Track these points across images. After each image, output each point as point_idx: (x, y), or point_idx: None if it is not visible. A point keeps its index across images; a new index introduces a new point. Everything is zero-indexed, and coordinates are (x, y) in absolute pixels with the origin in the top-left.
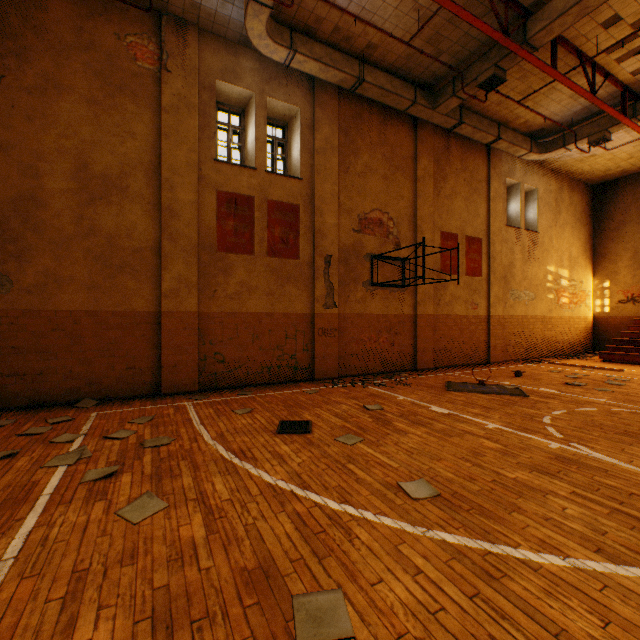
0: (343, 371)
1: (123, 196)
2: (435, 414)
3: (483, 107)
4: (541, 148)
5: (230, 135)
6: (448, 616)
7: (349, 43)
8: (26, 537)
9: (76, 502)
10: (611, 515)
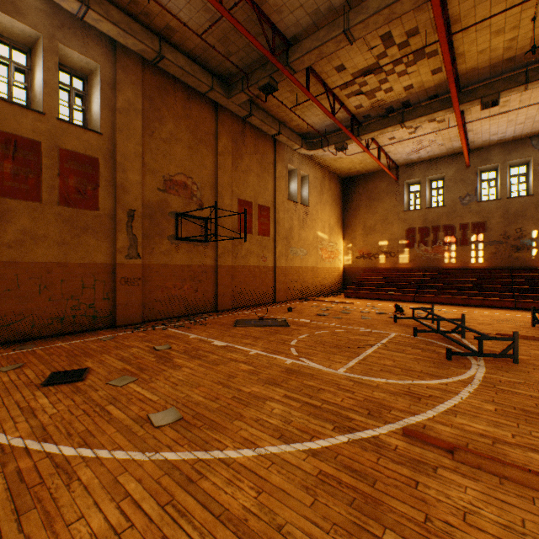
0: (148, 316)
1: None
2: (214, 347)
3: (268, 106)
4: (309, 146)
5: (12, 71)
6: (134, 531)
7: (149, 19)
8: None
9: None
10: (301, 407)
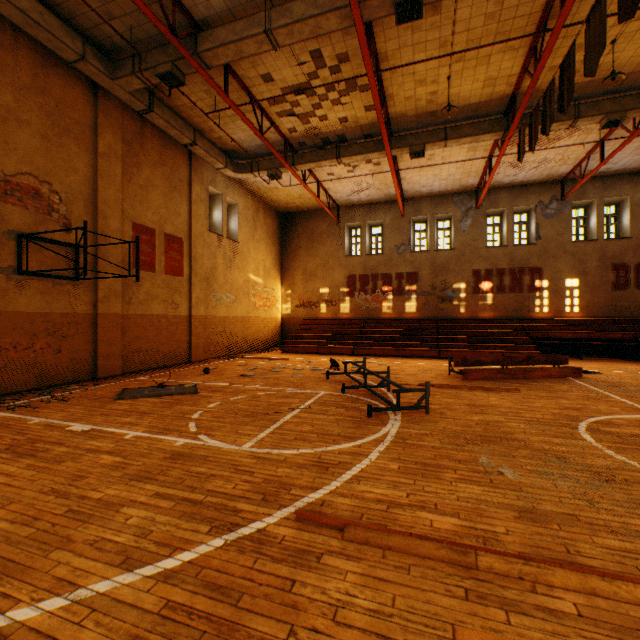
0: None
1: None
2: (69, 435)
3: (177, 105)
4: (236, 168)
5: None
6: None
7: None
8: None
9: None
10: (174, 508)
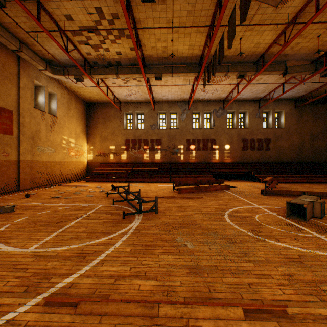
0: None
1: None
2: None
3: (5, 22)
4: (54, 71)
5: None
6: None
7: None
8: None
9: None
10: None
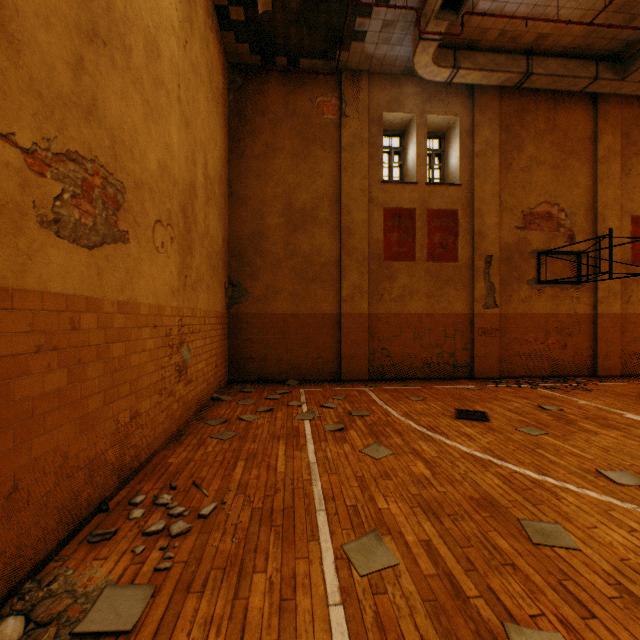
0: (504, 372)
1: (314, 223)
2: (631, 421)
3: None
4: None
5: (391, 156)
6: None
7: (515, 42)
8: (314, 454)
9: (330, 441)
10: None
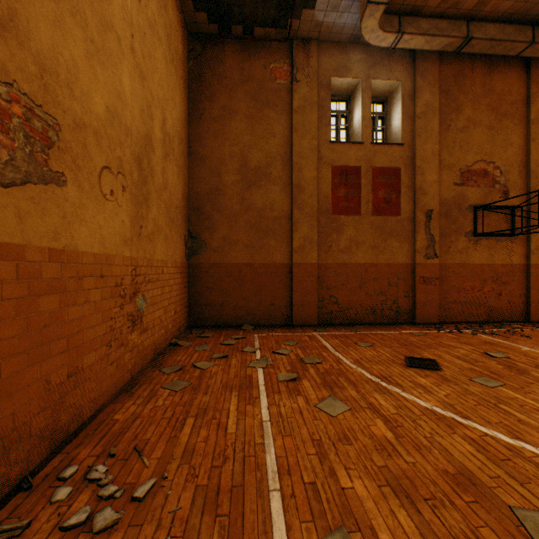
0: (443, 317)
1: (267, 180)
2: None
3: None
4: None
5: (338, 119)
6: None
7: (456, 7)
8: (267, 410)
9: (283, 393)
10: None
